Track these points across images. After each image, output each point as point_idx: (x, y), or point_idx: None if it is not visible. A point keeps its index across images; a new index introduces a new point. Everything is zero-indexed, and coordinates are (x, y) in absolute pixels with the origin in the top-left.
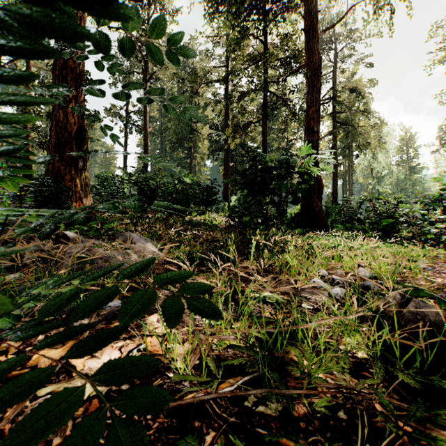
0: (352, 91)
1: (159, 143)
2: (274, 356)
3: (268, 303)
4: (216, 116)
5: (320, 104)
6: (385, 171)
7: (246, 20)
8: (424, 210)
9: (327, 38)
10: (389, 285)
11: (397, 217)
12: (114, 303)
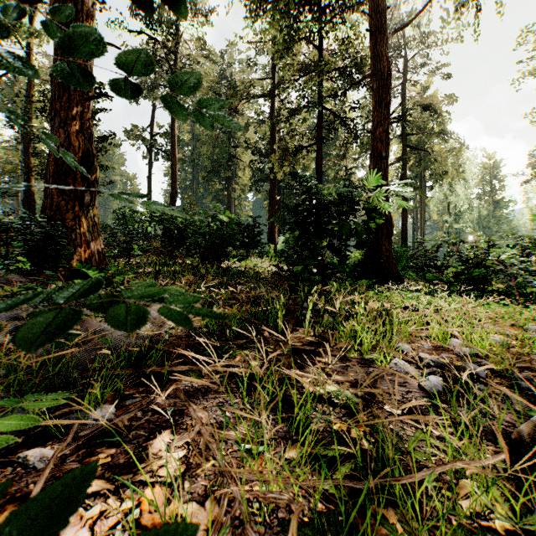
0: (426, 109)
1: (191, 172)
2: (356, 529)
3: (336, 405)
4: (259, 139)
5: (389, 123)
6: (465, 206)
7: (297, 18)
8: (523, 256)
9: (394, 44)
10: (498, 367)
11: (489, 266)
12: (104, 414)
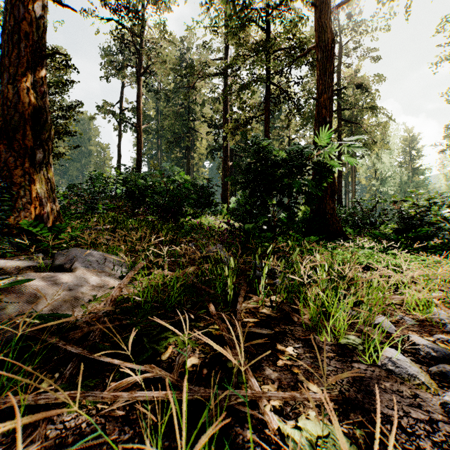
0: (358, 87)
1: (156, 143)
2: None
3: None
4: (214, 113)
5: (333, 90)
6: (389, 172)
7: None
8: None
9: None
10: None
11: (433, 223)
12: None
